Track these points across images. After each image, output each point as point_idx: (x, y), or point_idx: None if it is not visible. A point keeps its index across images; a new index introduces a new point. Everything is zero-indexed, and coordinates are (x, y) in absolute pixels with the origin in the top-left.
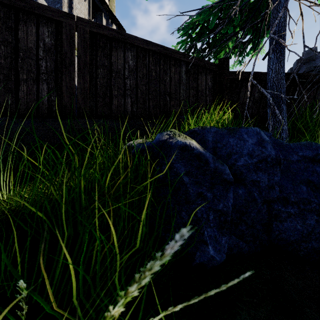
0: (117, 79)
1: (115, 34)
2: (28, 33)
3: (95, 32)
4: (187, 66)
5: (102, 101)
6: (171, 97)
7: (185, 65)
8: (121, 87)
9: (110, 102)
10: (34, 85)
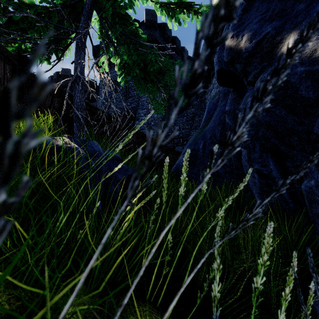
0: None
1: None
2: None
3: None
4: None
5: None
6: None
7: None
8: None
9: None
10: None
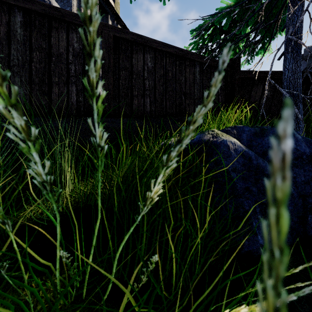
0: (137, 80)
1: (135, 38)
2: (59, 39)
3: (118, 37)
4: (201, 66)
5: (124, 101)
6: (186, 96)
7: (199, 66)
8: (141, 87)
9: (131, 102)
10: (64, 87)
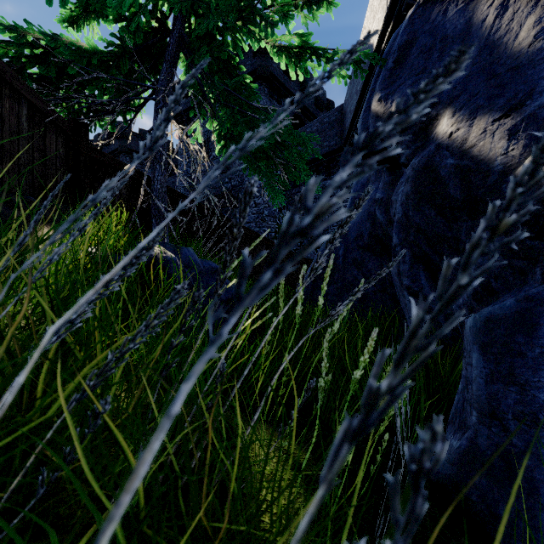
0: None
1: None
2: None
3: None
4: (30, 108)
5: None
6: (3, 155)
7: (27, 106)
8: None
9: None
10: None
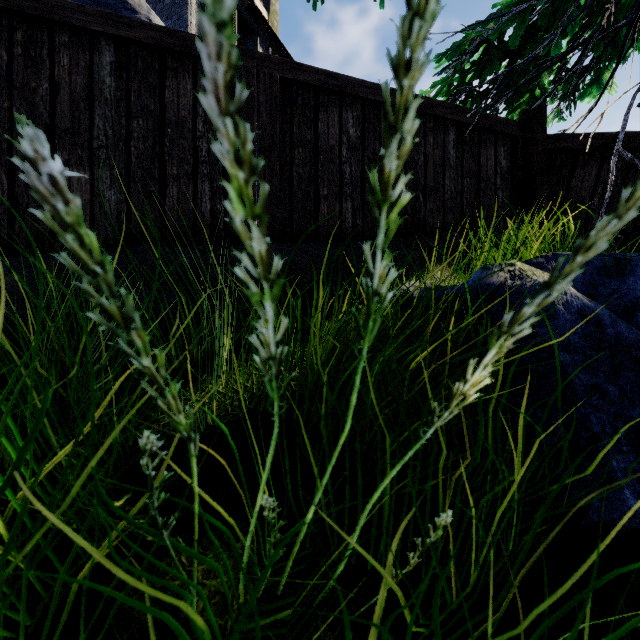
0: (328, 166)
1: (324, 80)
2: (179, 92)
3: (289, 80)
4: (459, 130)
5: (302, 209)
6: (426, 195)
7: (454, 129)
8: (335, 180)
9: (315, 209)
10: (189, 185)
